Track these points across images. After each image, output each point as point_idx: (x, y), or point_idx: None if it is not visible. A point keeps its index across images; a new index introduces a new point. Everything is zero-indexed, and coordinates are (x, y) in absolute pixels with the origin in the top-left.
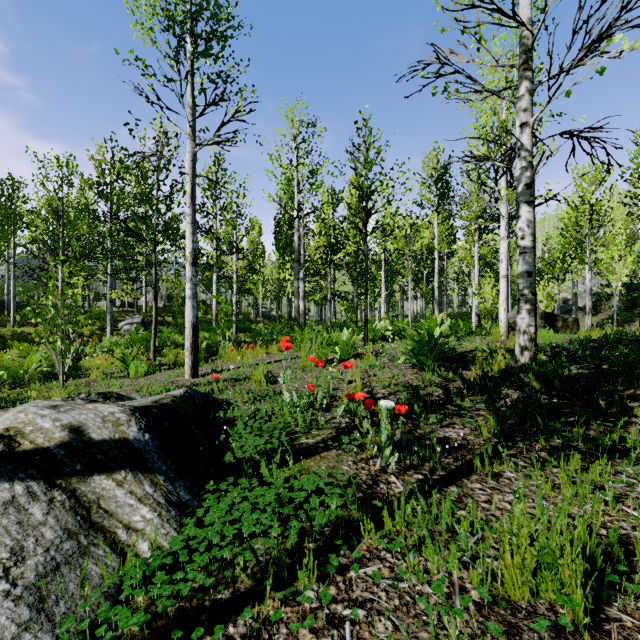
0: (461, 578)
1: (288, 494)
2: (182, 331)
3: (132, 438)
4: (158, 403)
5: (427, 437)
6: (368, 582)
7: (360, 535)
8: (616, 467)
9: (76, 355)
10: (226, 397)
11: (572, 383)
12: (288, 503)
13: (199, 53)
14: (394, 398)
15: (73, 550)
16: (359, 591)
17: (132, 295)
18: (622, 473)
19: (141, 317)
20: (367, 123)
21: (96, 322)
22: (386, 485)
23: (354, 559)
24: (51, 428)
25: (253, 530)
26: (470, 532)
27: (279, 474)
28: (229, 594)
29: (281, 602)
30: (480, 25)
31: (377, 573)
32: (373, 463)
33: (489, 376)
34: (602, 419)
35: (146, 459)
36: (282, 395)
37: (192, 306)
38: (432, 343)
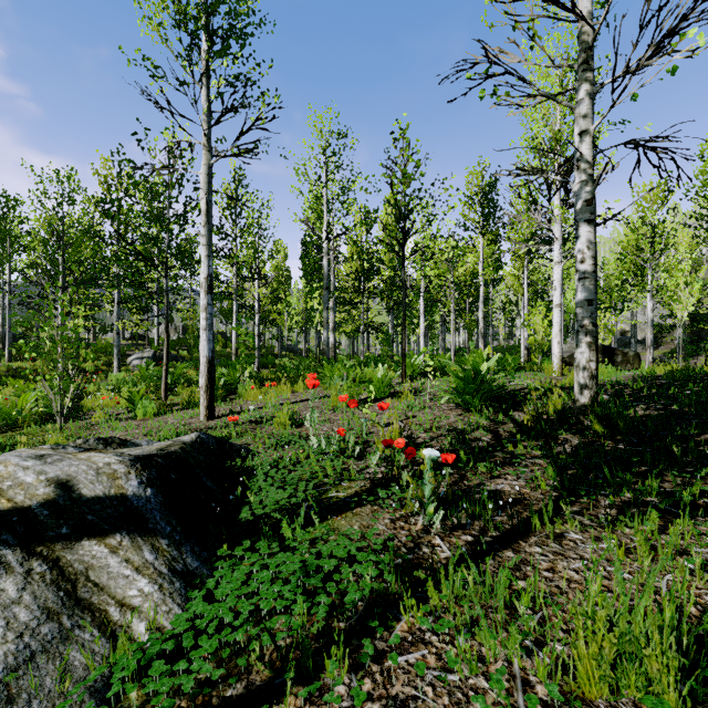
0: (523, 669)
1: (314, 561)
2: (198, 366)
3: (131, 494)
4: (164, 451)
5: (476, 490)
6: (410, 673)
7: (400, 612)
8: (698, 527)
9: (76, 394)
10: (245, 442)
11: (639, 426)
12: (314, 571)
13: (215, 52)
14: (436, 443)
15: (53, 634)
16: (400, 685)
17: (142, 326)
18: (706, 534)
19: (152, 351)
20: (405, 133)
21: (102, 356)
22: (430, 549)
23: (393, 643)
24: (34, 483)
25: (273, 605)
26: (531, 608)
27: (304, 535)
28: (242, 688)
29: (305, 699)
30: (534, 19)
31: (422, 664)
32: (414, 521)
33: (544, 418)
34: (677, 469)
35: (147, 519)
36: (309, 440)
37: (207, 339)
38: (479, 380)
